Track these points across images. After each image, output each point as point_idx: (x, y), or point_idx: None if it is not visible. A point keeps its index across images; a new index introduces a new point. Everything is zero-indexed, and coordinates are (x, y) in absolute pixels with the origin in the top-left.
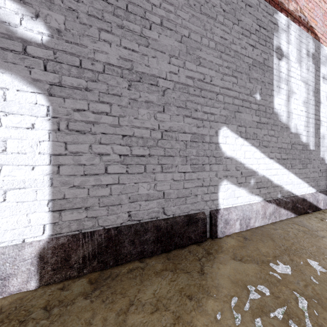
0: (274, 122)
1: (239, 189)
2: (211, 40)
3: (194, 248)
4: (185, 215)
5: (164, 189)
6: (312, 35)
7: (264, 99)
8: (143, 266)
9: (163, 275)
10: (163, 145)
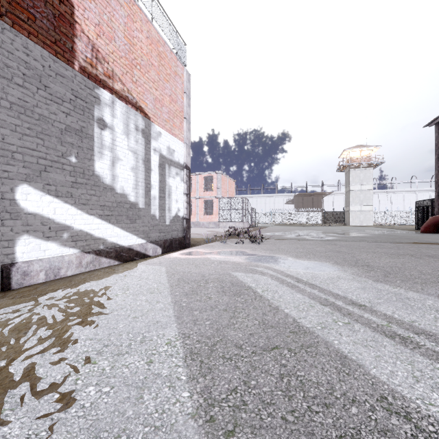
0: (95, 183)
1: (47, 243)
2: (4, 99)
3: None
4: None
5: None
6: (142, 114)
7: (82, 162)
8: None
9: None
10: None
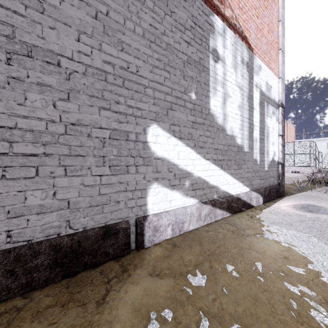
0: (210, 123)
1: (172, 192)
2: (138, 25)
3: (110, 266)
4: (101, 227)
5: (70, 197)
6: (247, 45)
7: (200, 99)
8: (23, 305)
9: (45, 315)
10: (68, 142)
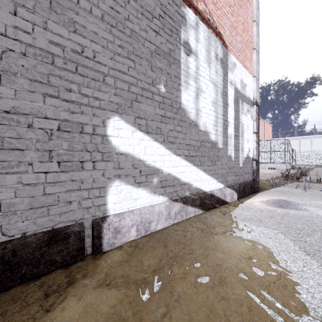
0: (182, 118)
1: (137, 190)
2: (95, 6)
3: (55, 276)
4: (46, 232)
5: (2, 199)
6: (221, 41)
7: (170, 93)
8: None
9: None
10: (0, 132)
